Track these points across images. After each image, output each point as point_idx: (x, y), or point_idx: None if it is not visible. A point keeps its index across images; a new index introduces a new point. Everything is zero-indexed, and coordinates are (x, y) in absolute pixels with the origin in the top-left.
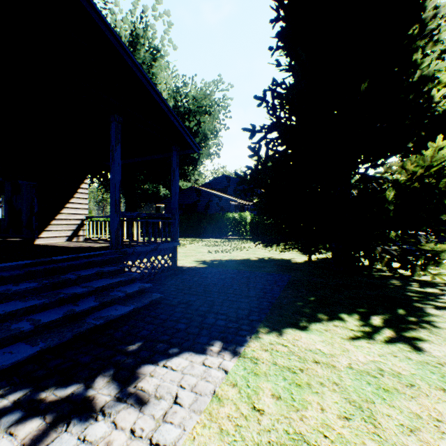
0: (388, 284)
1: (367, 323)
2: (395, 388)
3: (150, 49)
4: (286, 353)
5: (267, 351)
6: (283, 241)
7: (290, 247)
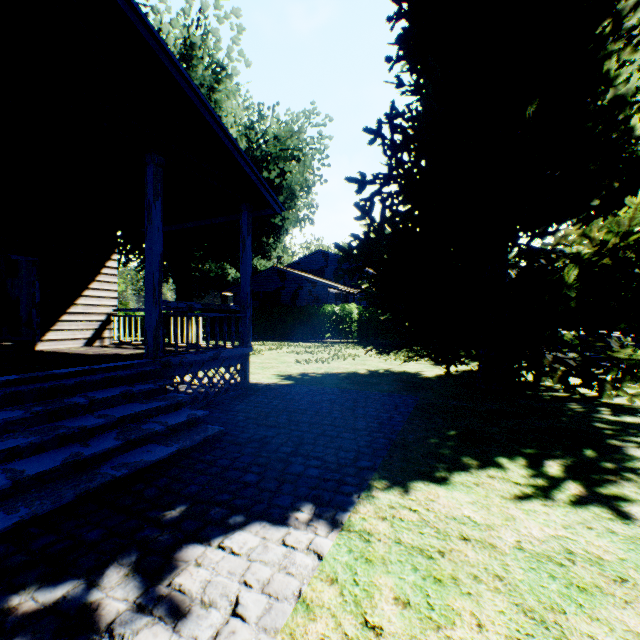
0: (565, 410)
1: (540, 471)
2: (596, 585)
3: (211, 65)
4: (416, 524)
5: (385, 520)
6: (407, 346)
7: (419, 355)
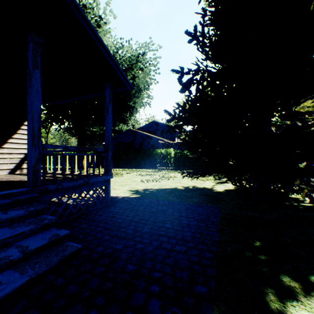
0: None
1: None
2: None
3: (94, 17)
4: None
5: None
6: (209, 173)
7: (224, 182)
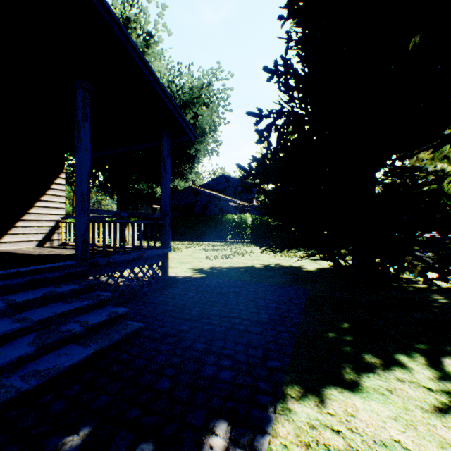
0: (432, 301)
1: (444, 372)
2: None
3: (142, 34)
4: None
5: (309, 449)
6: (295, 246)
7: (310, 255)
